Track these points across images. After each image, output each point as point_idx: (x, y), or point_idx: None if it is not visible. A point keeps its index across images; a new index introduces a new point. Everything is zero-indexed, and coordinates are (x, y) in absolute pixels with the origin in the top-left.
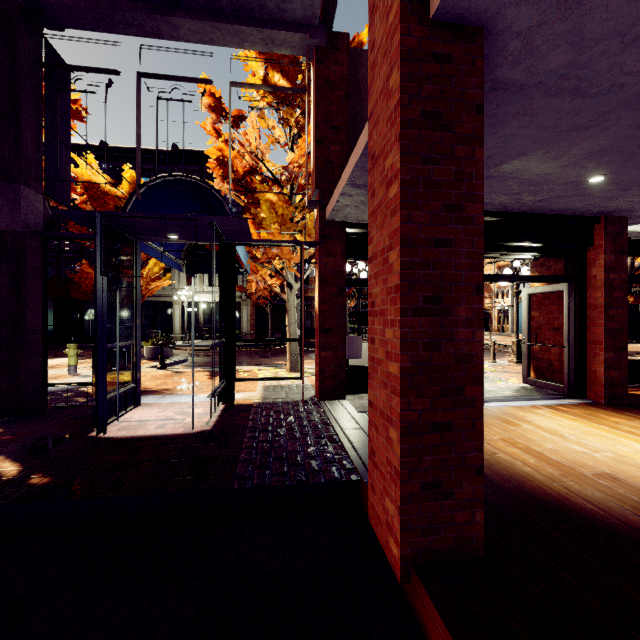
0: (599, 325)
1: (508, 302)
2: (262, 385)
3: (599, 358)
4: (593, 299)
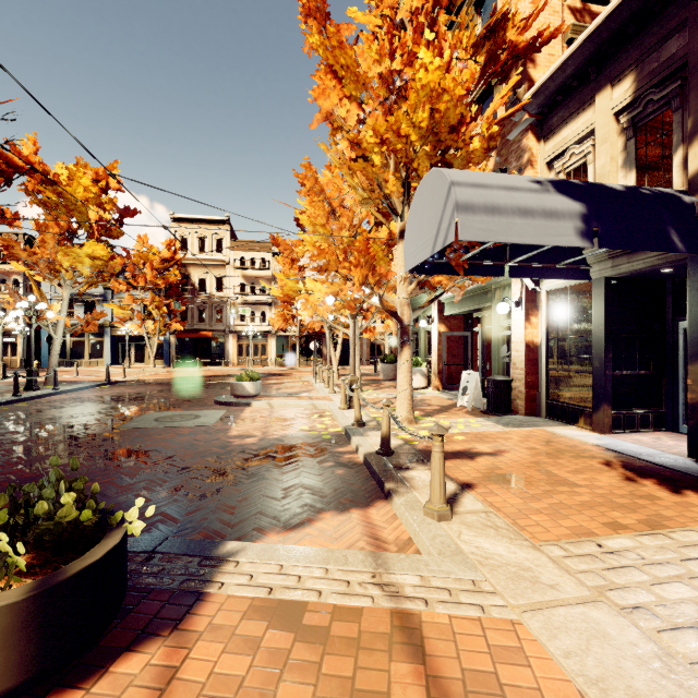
0: (476, 353)
1: (17, 325)
2: (511, 428)
3: (476, 368)
4: (473, 341)
